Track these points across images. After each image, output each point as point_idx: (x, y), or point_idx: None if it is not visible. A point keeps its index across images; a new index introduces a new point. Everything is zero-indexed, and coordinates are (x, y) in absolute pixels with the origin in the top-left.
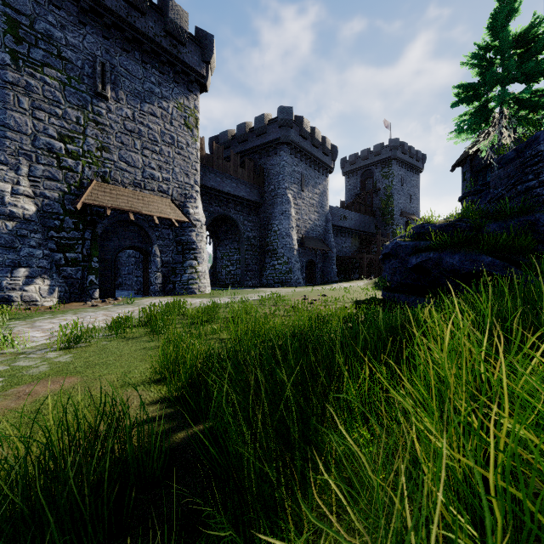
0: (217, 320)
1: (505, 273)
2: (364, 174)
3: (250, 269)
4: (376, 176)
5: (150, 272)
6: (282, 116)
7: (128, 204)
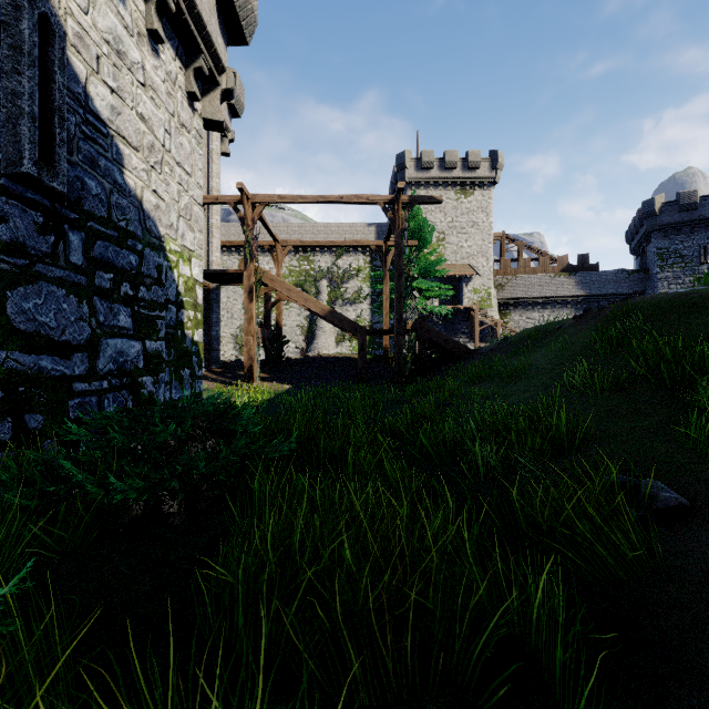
0: None
1: None
2: None
3: None
4: None
5: None
6: None
7: None
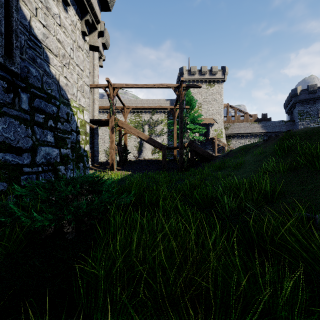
0: None
1: None
2: None
3: None
4: None
5: None
6: None
7: None
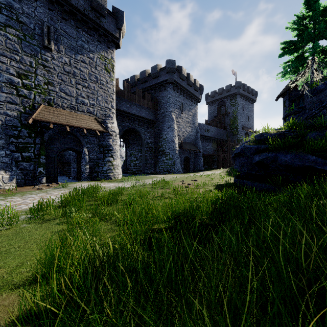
0: (119, 202)
1: (325, 167)
2: (219, 103)
3: (148, 163)
4: (227, 104)
5: (82, 165)
6: (169, 65)
7: (66, 120)
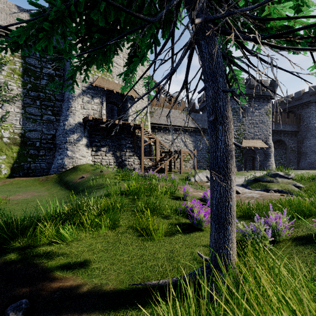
0: None
1: None
2: None
3: (291, 161)
4: None
5: (255, 163)
6: (311, 91)
7: (251, 145)
